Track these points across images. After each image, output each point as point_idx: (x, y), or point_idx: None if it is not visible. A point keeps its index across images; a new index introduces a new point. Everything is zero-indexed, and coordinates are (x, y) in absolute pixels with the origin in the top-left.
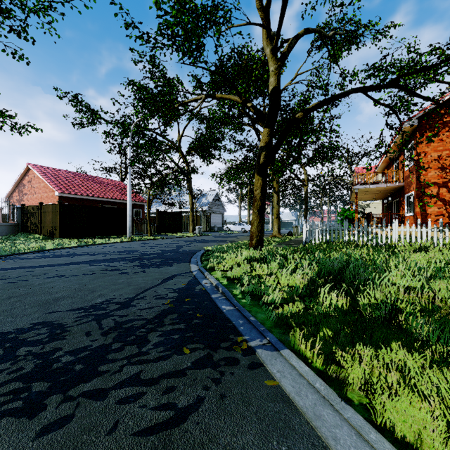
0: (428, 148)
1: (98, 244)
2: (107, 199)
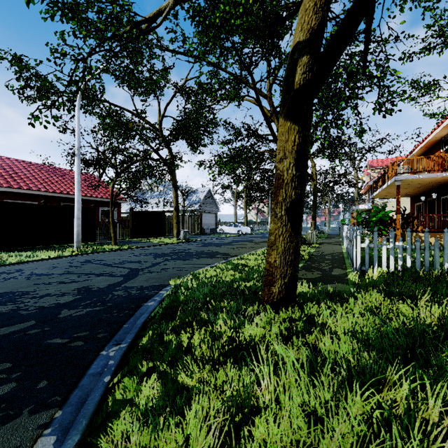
0: None
1: (6, 264)
2: (68, 195)
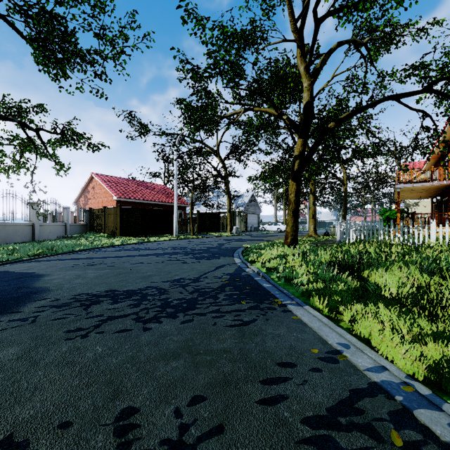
0: None
1: (152, 241)
2: (155, 202)
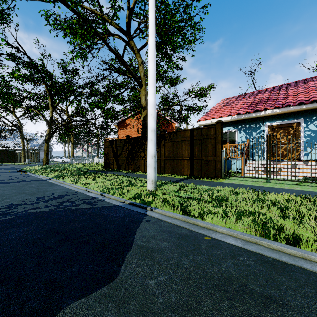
0: (121, 133)
1: None
2: None
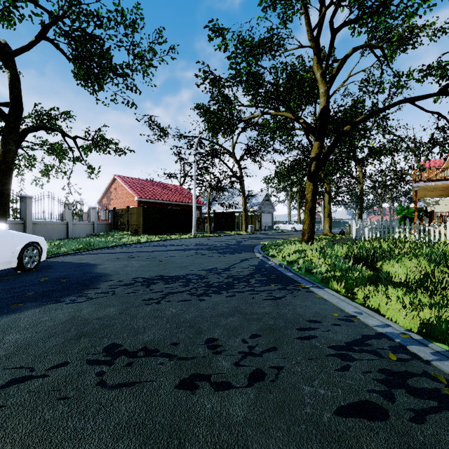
0: None
1: (173, 239)
2: (173, 202)
